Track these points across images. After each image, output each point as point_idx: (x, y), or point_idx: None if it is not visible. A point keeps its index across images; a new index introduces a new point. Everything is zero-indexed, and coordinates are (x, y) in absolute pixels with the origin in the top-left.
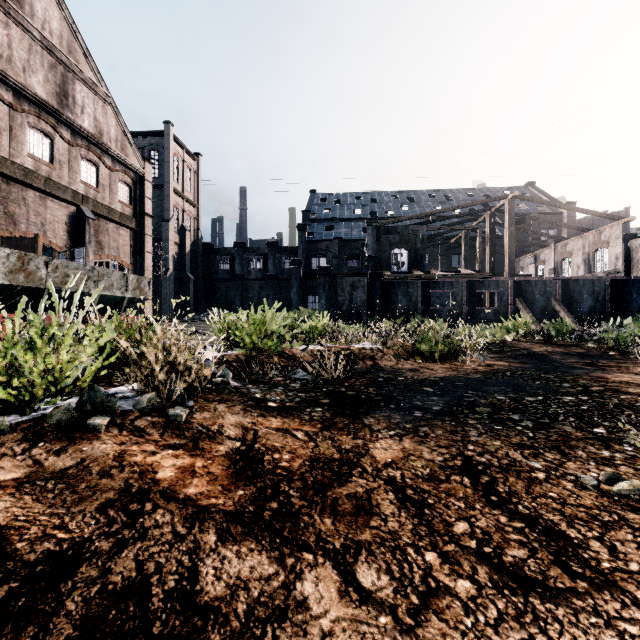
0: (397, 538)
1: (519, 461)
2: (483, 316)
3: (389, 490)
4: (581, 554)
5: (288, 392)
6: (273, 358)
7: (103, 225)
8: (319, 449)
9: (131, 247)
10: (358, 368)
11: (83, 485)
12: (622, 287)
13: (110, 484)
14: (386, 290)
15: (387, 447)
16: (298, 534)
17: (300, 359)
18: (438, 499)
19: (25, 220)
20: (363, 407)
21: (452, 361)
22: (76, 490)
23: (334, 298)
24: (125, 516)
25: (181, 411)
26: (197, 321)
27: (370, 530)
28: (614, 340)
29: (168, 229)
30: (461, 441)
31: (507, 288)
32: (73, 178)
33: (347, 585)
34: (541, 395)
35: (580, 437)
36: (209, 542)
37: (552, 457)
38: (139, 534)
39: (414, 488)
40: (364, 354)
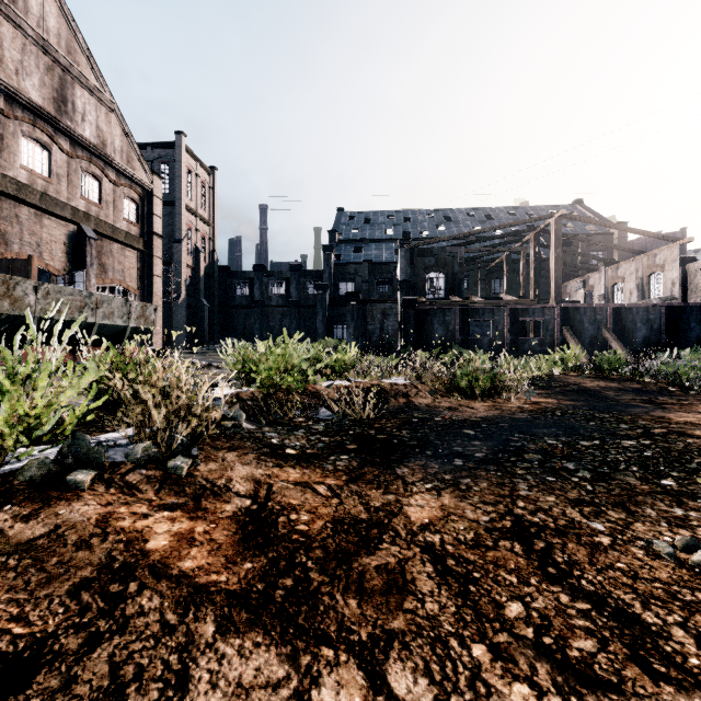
0: (437, 625)
1: (578, 522)
2: (527, 347)
3: (426, 560)
4: (662, 646)
5: (310, 436)
6: (294, 395)
7: (107, 246)
8: (344, 507)
9: (138, 270)
10: (390, 406)
11: (54, 560)
12: (679, 315)
13: (88, 558)
14: (421, 318)
15: (423, 504)
16: (316, 621)
17: (324, 396)
18: (485, 572)
19: (18, 240)
20: (395, 454)
21: (495, 398)
22: (44, 567)
23: (363, 327)
24: (102, 601)
25: (182, 462)
26: (212, 352)
27: (404, 615)
28: (674, 374)
29: (180, 250)
30: (509, 496)
31: (553, 316)
32: (73, 193)
33: (376, 693)
34: (597, 439)
35: (647, 491)
36: (205, 634)
37: (616, 516)
38: (118, 625)
39: (456, 557)
40: (396, 390)
